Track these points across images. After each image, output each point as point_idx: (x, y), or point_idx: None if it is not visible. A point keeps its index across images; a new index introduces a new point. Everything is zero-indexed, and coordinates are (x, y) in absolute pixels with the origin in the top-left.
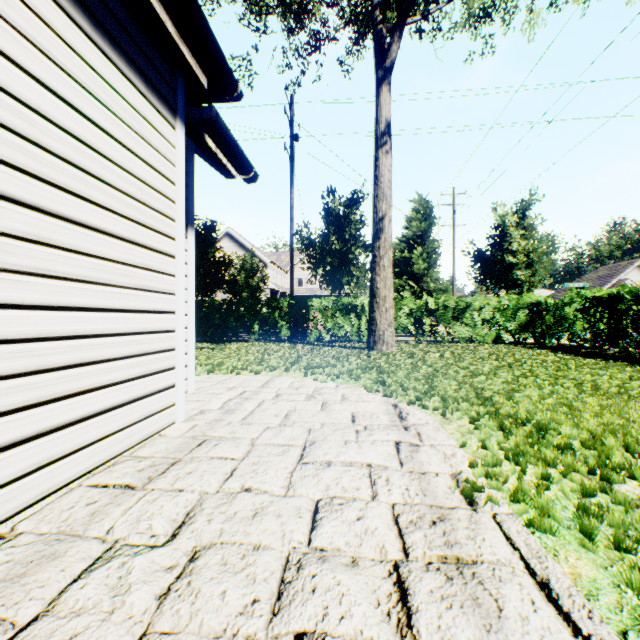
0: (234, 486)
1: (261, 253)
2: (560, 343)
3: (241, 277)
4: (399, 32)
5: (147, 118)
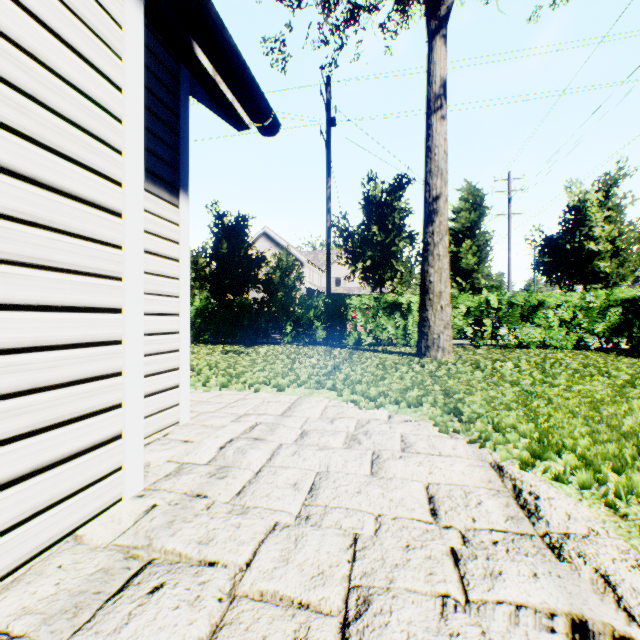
0: None
1: (297, 252)
2: None
3: (276, 276)
4: None
5: None
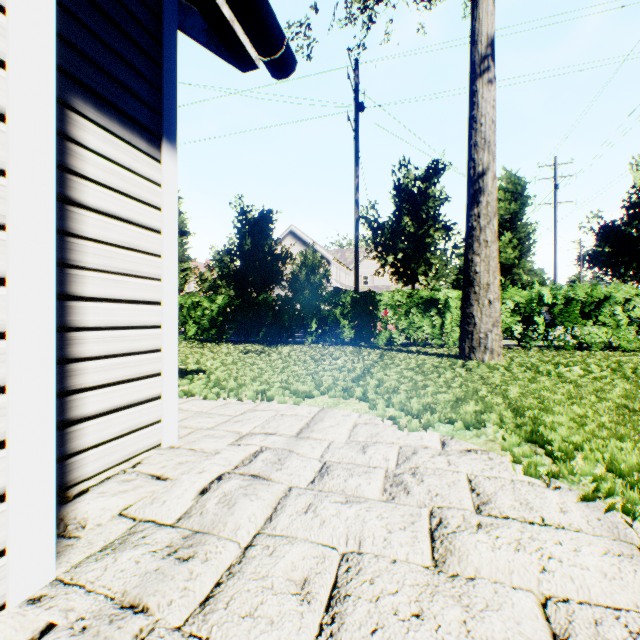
0: None
1: (324, 250)
2: None
3: (302, 274)
4: None
5: None
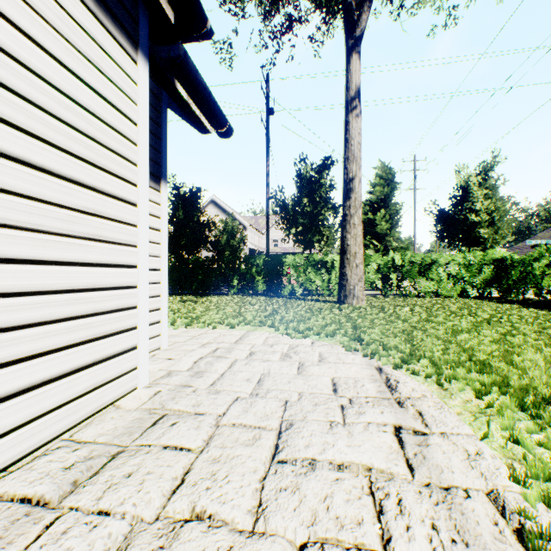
0: (182, 506)
1: (241, 217)
2: (526, 297)
3: (223, 238)
4: (369, 2)
5: (97, 40)
